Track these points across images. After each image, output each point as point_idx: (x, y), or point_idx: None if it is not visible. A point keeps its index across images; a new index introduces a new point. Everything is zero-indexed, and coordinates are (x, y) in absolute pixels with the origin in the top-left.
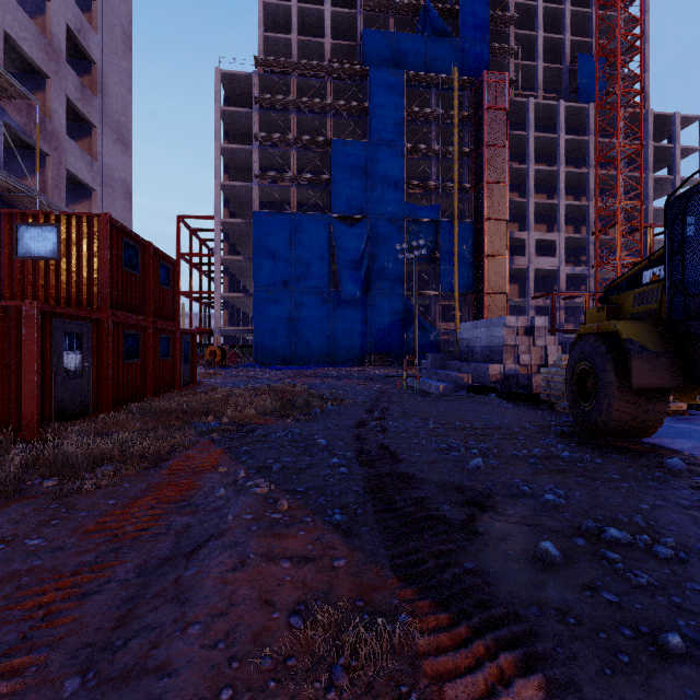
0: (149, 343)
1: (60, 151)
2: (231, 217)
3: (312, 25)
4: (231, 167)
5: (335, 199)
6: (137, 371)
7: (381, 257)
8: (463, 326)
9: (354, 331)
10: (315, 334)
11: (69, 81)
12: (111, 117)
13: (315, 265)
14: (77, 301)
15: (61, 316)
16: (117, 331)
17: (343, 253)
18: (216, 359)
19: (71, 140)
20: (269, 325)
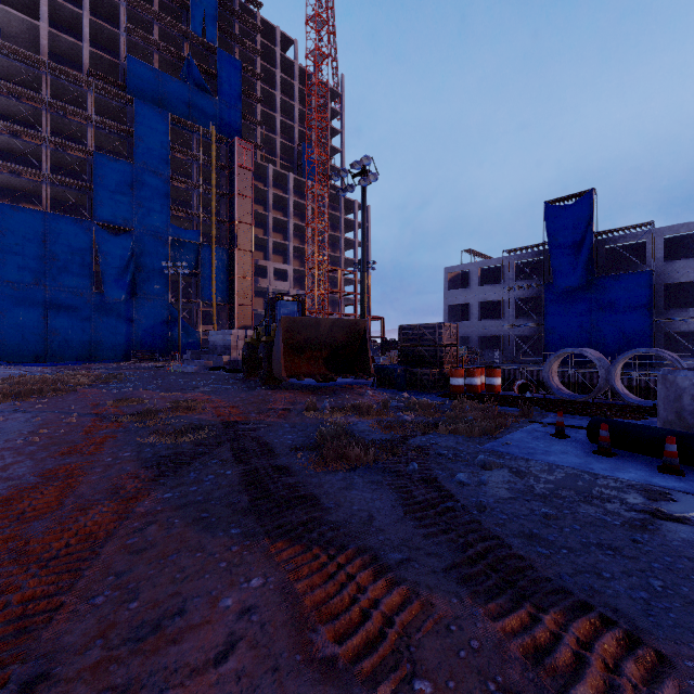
0: None
1: None
2: None
3: (65, 19)
4: None
5: (98, 208)
6: None
7: (147, 267)
8: (211, 333)
9: (120, 331)
10: (75, 332)
11: None
12: None
13: (75, 266)
14: None
15: None
16: None
17: (108, 259)
18: None
19: None
20: (16, 322)
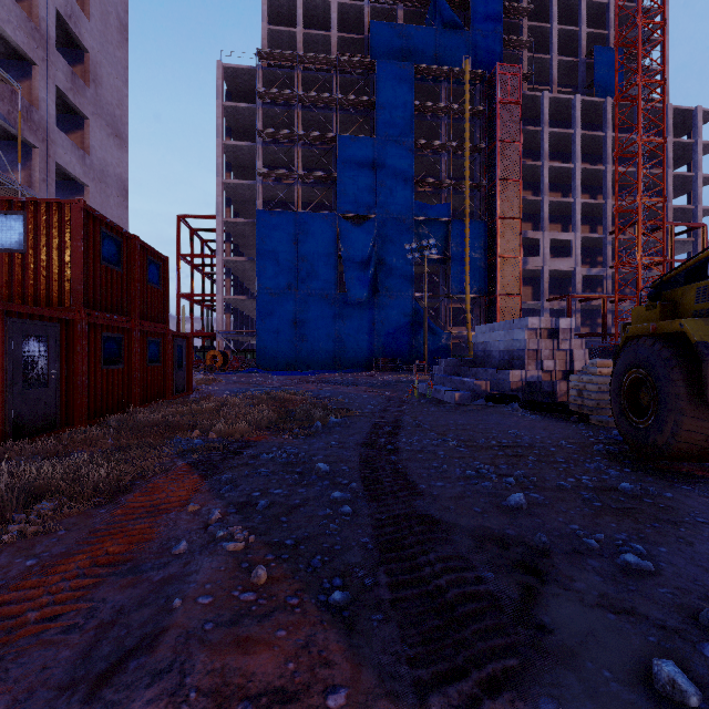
0: (134, 348)
1: (48, 143)
2: (234, 217)
3: (317, 18)
4: (234, 165)
5: (341, 197)
6: (119, 378)
7: (389, 258)
8: (478, 329)
9: (362, 335)
10: (321, 338)
11: (58, 69)
12: (105, 109)
13: (321, 266)
14: (46, 299)
15: (20, 315)
16: (94, 334)
17: (350, 253)
18: (217, 364)
19: (61, 132)
20: (273, 328)
